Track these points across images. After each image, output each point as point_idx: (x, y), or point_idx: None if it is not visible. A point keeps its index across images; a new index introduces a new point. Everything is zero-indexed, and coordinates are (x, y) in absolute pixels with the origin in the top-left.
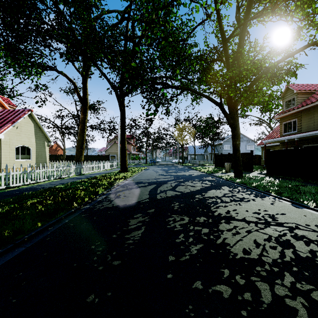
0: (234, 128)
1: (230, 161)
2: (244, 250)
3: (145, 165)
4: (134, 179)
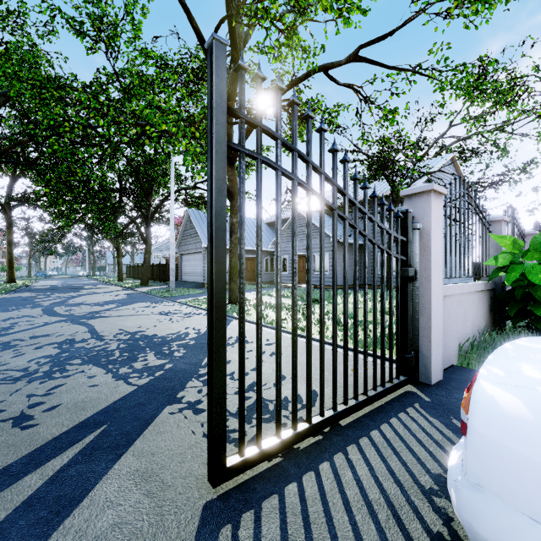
0: (118, 250)
1: (135, 272)
2: (79, 289)
3: (30, 278)
4: (32, 285)
